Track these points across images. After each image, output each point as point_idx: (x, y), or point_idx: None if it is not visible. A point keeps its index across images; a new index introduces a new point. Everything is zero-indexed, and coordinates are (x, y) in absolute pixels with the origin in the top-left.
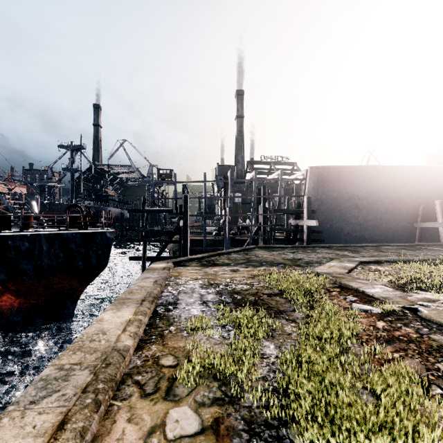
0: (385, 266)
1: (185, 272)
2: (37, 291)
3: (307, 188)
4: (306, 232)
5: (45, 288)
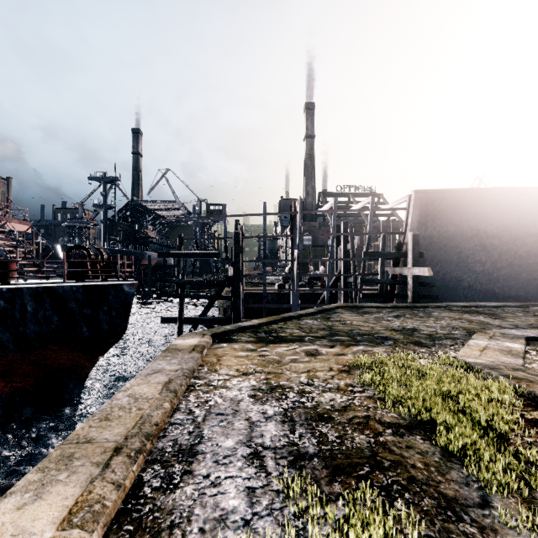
0: None
1: (228, 355)
2: (21, 370)
3: (410, 222)
4: (411, 284)
5: (33, 365)
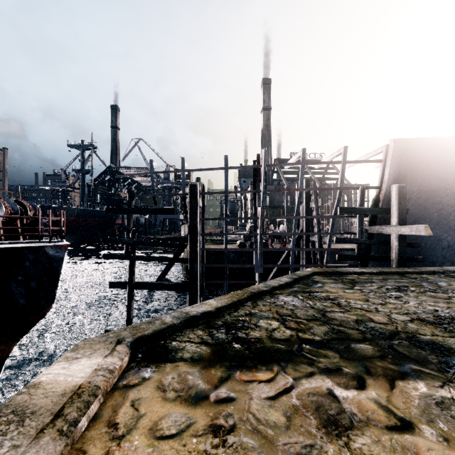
0: None
1: (138, 429)
2: None
3: (388, 175)
4: (396, 245)
5: None
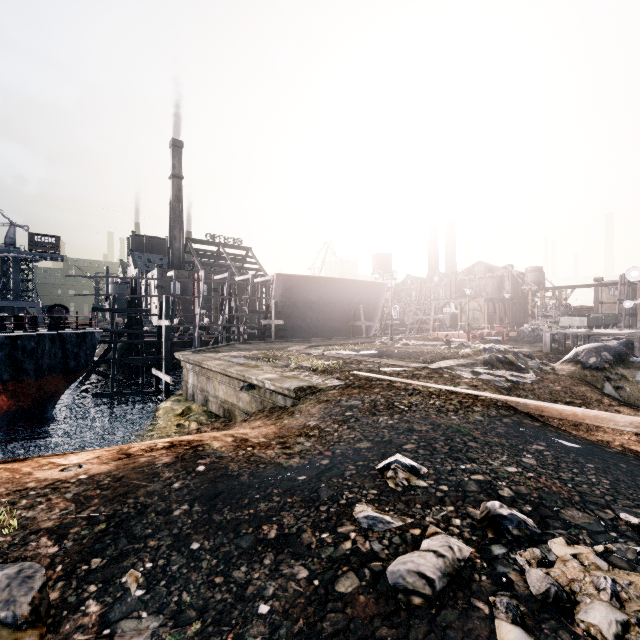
0: (323, 347)
1: (208, 355)
2: (29, 392)
3: (274, 292)
4: (274, 330)
5: (37, 389)
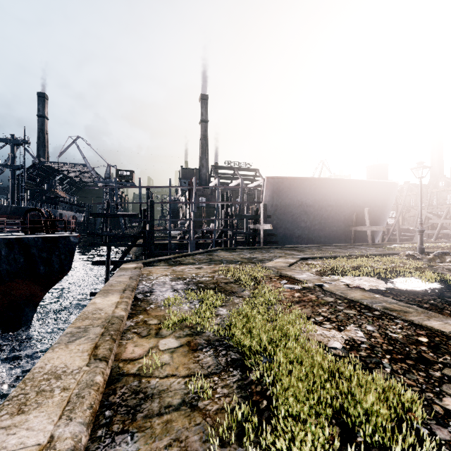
0: (319, 261)
1: (155, 270)
2: None
3: (264, 196)
4: (262, 235)
5: (2, 294)
